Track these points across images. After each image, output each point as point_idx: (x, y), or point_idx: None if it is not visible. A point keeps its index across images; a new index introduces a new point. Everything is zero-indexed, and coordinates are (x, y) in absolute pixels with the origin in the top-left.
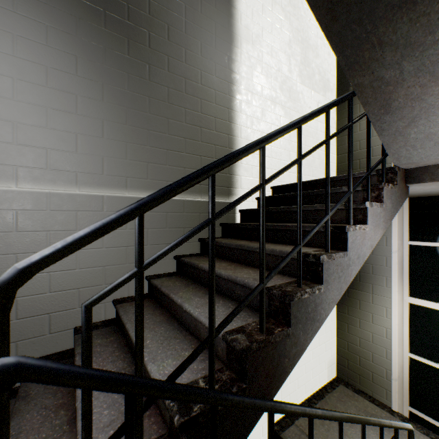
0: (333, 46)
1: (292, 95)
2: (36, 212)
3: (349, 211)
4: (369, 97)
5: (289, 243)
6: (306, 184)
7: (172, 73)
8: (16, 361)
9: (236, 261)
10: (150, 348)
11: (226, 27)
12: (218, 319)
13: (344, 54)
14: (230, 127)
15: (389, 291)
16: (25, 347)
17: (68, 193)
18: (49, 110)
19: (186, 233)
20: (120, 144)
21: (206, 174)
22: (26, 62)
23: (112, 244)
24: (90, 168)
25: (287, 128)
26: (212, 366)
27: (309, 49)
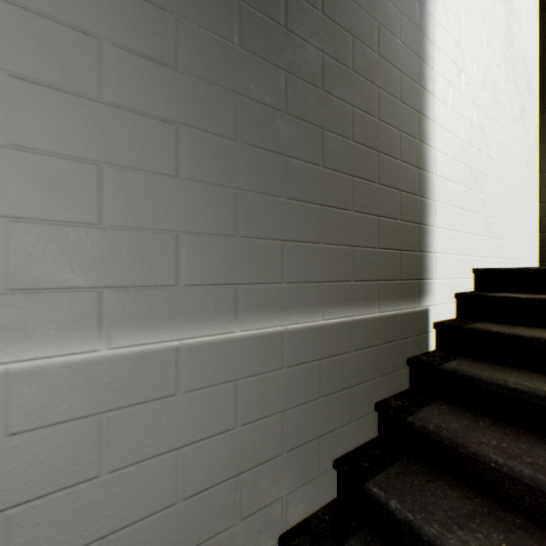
0: None
1: (495, 95)
2: None
3: None
4: None
5: None
6: None
7: (329, 17)
8: None
9: None
10: None
11: None
12: None
13: None
14: (421, 153)
15: None
16: None
17: (73, 359)
18: (1, 80)
19: None
20: (220, 194)
21: None
22: None
23: (200, 482)
24: (142, 270)
25: None
26: None
27: (513, 15)
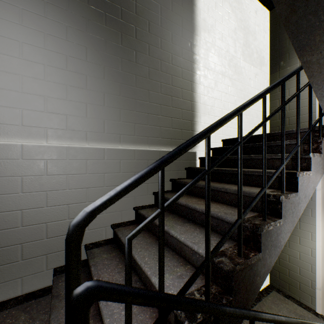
0: (289, 32)
1: (237, 70)
2: (59, 161)
3: (297, 160)
4: (314, 71)
5: (245, 184)
6: (251, 138)
7: (151, 56)
8: (96, 284)
9: (203, 197)
10: (149, 264)
11: (189, 21)
12: (201, 244)
13: (298, 38)
14: (192, 96)
15: (313, 220)
16: (52, 258)
17: (81, 146)
18: (68, 87)
19: (191, 181)
20: (116, 110)
21: (205, 136)
22: (53, 52)
23: (110, 184)
24: (96, 128)
25: (257, 98)
26: (208, 283)
27: (249, 34)
